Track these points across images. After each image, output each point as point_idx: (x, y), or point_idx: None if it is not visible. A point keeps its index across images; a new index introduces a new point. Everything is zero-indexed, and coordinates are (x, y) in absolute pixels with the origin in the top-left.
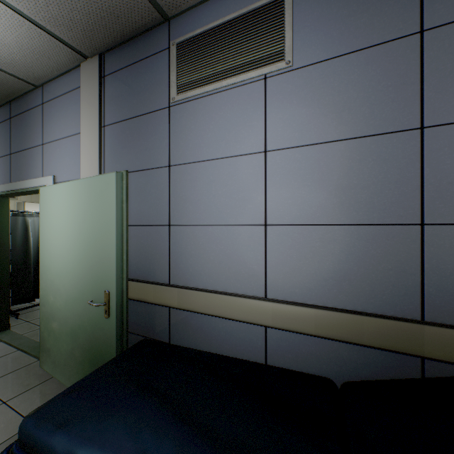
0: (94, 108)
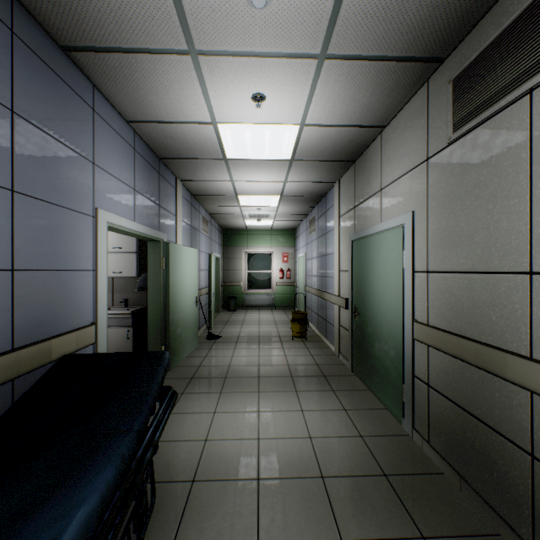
0: None
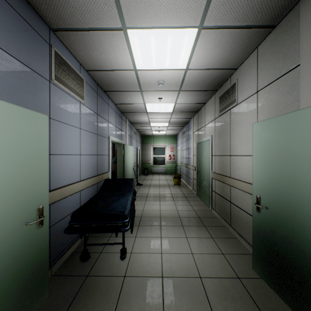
0: None
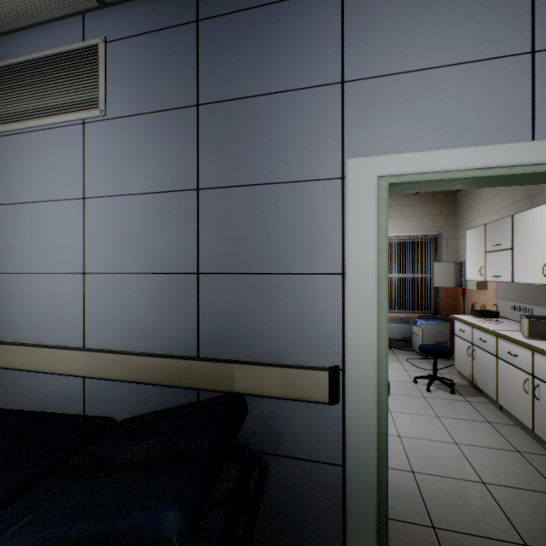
0: None
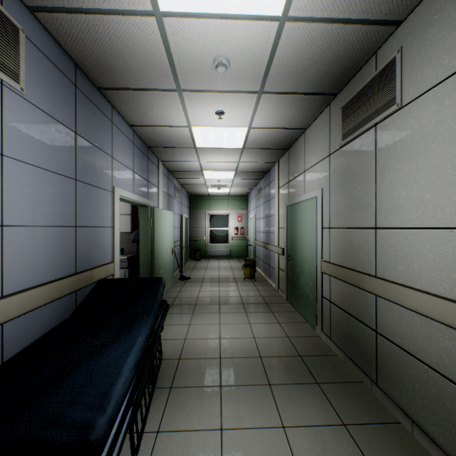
0: None
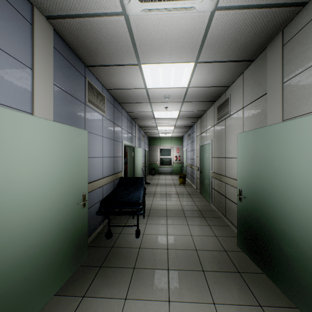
0: (50, 65)
